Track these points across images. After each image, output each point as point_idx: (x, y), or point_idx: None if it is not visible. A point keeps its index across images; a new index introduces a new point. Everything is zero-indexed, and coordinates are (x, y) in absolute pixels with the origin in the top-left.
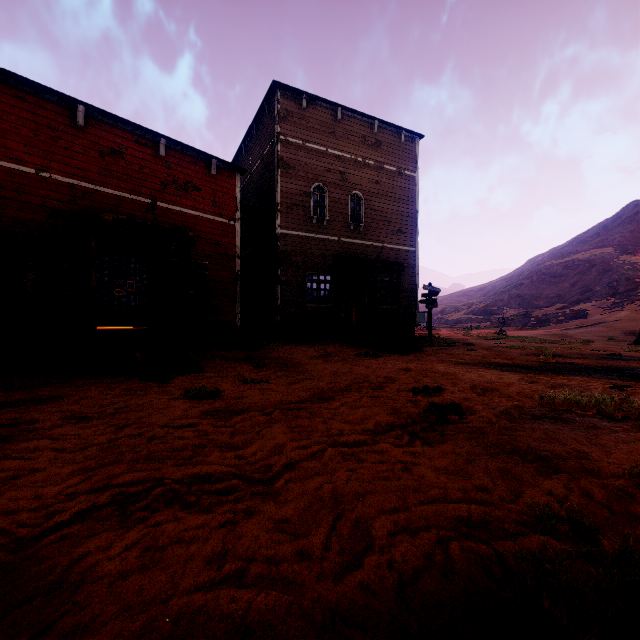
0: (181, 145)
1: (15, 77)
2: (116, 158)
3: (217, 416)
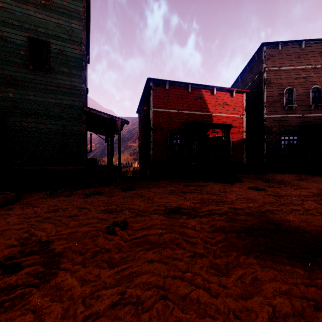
0: (221, 88)
1: (174, 82)
2: (199, 100)
3: (274, 196)
